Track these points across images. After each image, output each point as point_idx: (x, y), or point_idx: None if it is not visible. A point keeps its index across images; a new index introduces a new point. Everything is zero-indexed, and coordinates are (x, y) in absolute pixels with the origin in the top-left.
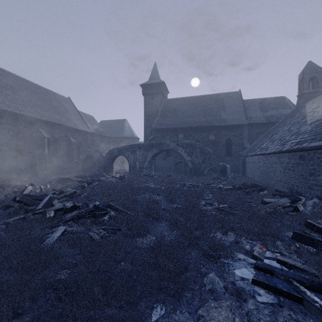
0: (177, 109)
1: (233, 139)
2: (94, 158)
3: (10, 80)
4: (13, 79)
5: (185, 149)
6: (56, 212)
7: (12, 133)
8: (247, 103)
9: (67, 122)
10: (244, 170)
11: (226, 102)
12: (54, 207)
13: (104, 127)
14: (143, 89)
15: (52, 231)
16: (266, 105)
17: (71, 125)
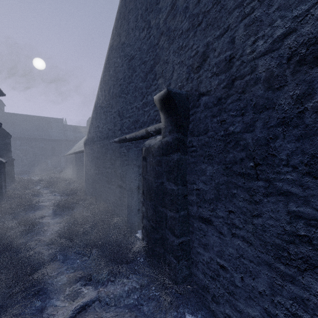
0: (15, 123)
1: (56, 147)
2: None
3: None
4: None
5: (22, 152)
6: None
7: None
8: (67, 127)
9: None
10: (60, 163)
11: (53, 124)
12: None
13: None
14: None
15: None
16: (77, 130)
17: None
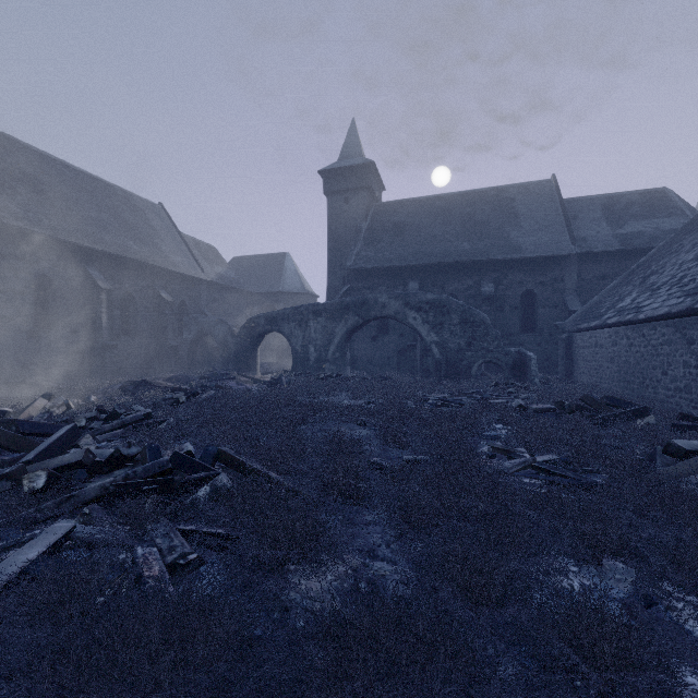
0: (405, 226)
1: (539, 292)
2: (215, 339)
3: (25, 161)
4: (34, 160)
5: (425, 315)
6: (63, 472)
7: (26, 279)
8: (573, 206)
9: (153, 257)
10: (569, 365)
11: (520, 206)
12: (59, 458)
13: (239, 271)
14: (326, 180)
15: (24, 539)
16: (621, 211)
17: (164, 263)
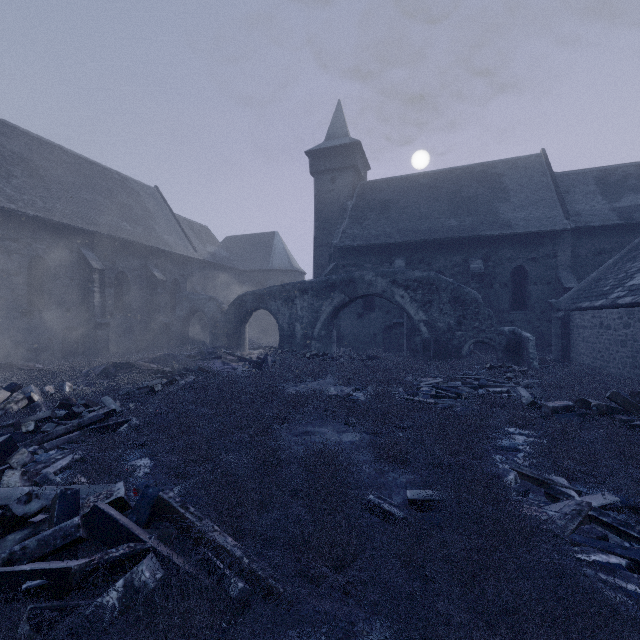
0: (390, 203)
1: (530, 268)
2: (206, 316)
3: (24, 146)
4: (33, 145)
5: (413, 293)
6: None
7: (20, 260)
8: (564, 180)
9: (147, 237)
10: (565, 345)
11: (509, 181)
12: None
13: (231, 250)
14: (312, 161)
15: None
16: (617, 183)
17: (157, 243)
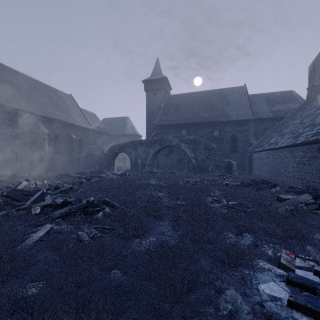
0: (180, 105)
1: (238, 135)
2: (96, 155)
3: (10, 75)
4: (14, 75)
5: (189, 145)
6: (44, 208)
7: (12, 129)
8: (253, 98)
9: (68, 119)
10: (250, 167)
11: (230, 97)
12: (42, 203)
13: (106, 125)
14: (145, 85)
15: (35, 230)
16: (273, 100)
17: (72, 121)
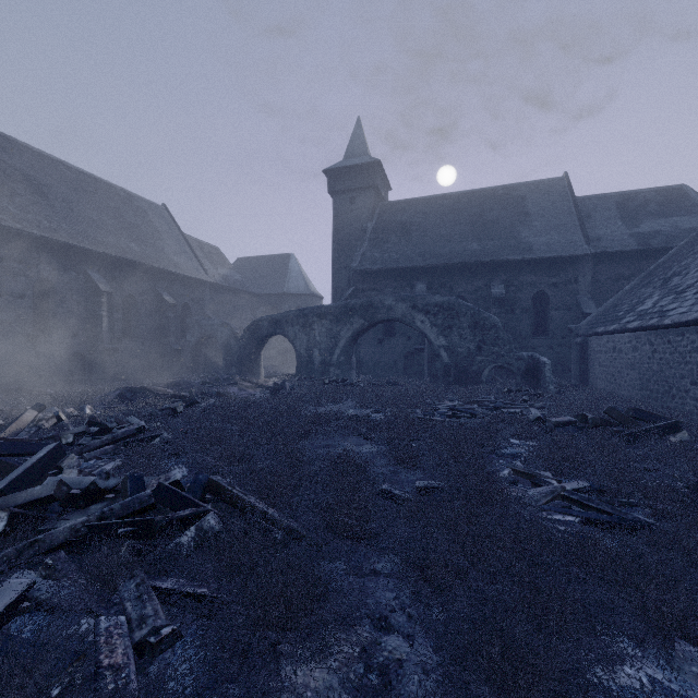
0: (412, 225)
1: (551, 294)
2: (219, 342)
3: (26, 162)
4: (35, 161)
5: (434, 318)
6: (32, 507)
7: (25, 282)
8: (586, 205)
9: (156, 259)
10: (583, 370)
11: (531, 205)
12: (28, 492)
13: (244, 272)
14: (331, 180)
15: None
16: (637, 209)
17: (166, 264)
